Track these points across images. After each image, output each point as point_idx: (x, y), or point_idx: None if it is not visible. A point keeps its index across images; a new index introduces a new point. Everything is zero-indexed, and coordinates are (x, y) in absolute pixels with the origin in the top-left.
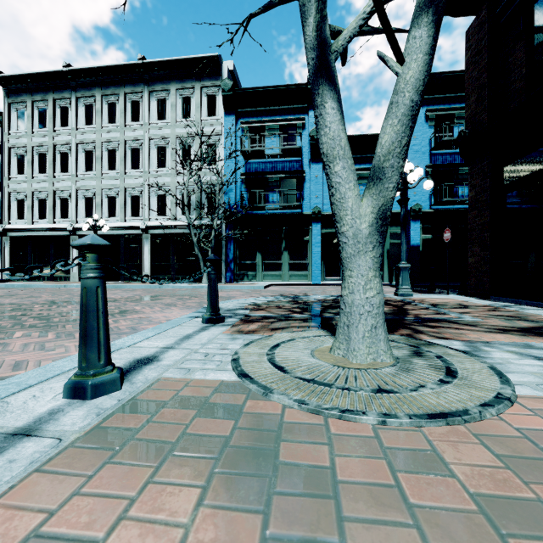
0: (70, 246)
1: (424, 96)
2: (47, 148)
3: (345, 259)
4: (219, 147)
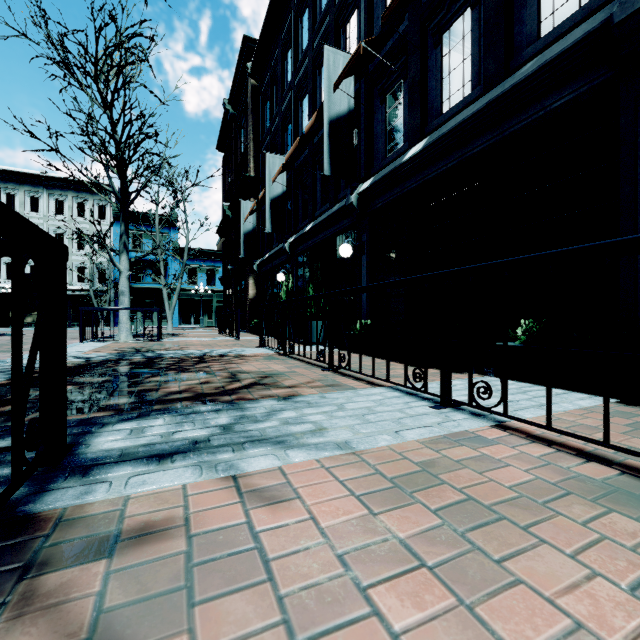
0: None
1: None
2: None
3: (168, 318)
4: (108, 240)
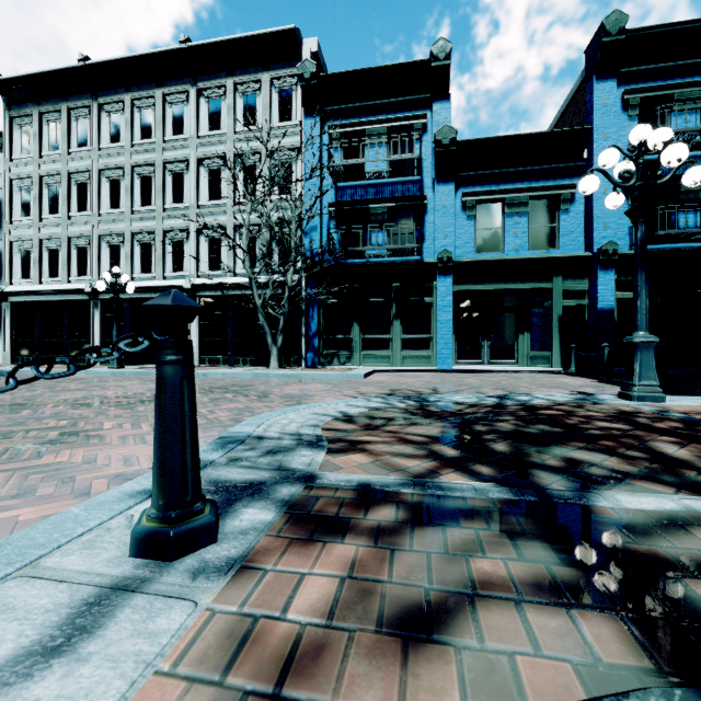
0: (90, 315)
1: (621, 68)
2: (60, 177)
3: None
4: (297, 166)
